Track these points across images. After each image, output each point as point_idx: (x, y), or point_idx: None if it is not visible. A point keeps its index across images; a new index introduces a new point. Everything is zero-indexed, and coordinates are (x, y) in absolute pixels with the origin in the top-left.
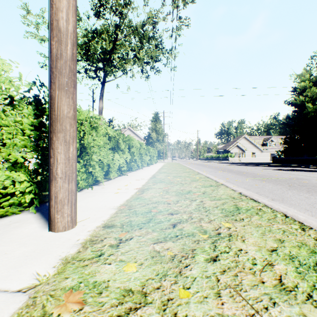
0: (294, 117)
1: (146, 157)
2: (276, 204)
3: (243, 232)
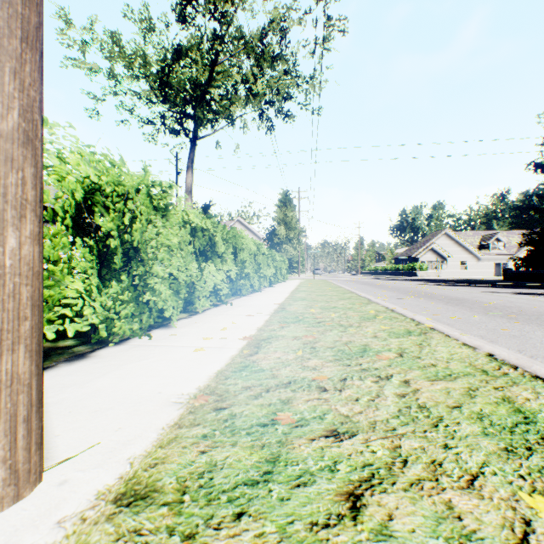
0: None
1: (268, 270)
2: None
3: None
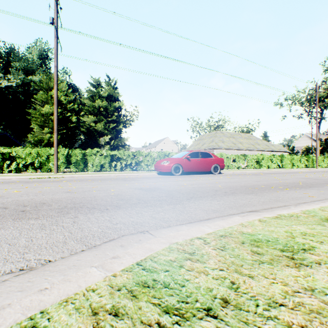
0: None
1: None
2: None
3: None
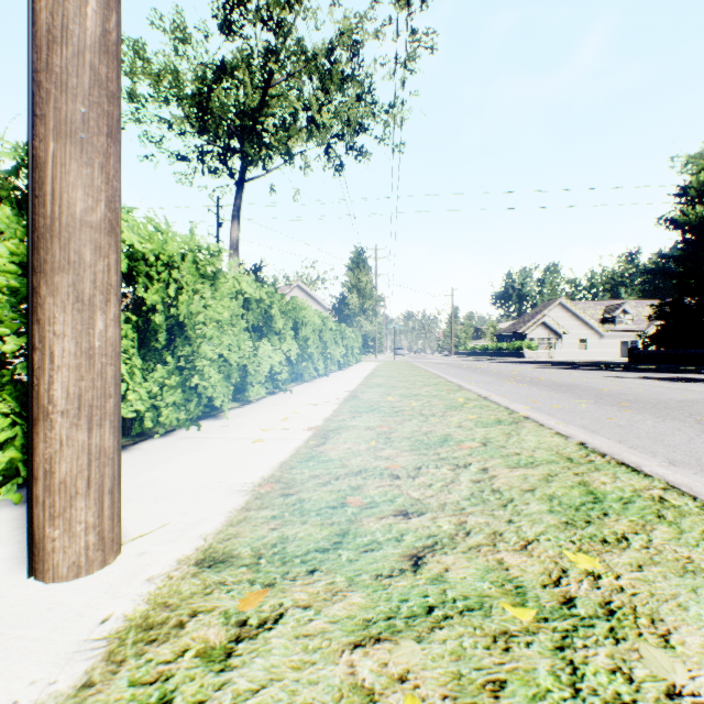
0: (684, 254)
1: (337, 350)
2: (688, 477)
3: (650, 597)
